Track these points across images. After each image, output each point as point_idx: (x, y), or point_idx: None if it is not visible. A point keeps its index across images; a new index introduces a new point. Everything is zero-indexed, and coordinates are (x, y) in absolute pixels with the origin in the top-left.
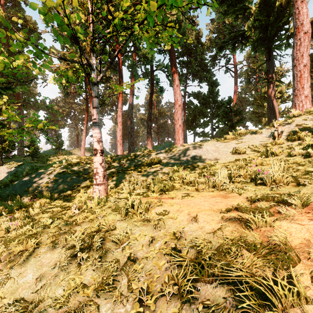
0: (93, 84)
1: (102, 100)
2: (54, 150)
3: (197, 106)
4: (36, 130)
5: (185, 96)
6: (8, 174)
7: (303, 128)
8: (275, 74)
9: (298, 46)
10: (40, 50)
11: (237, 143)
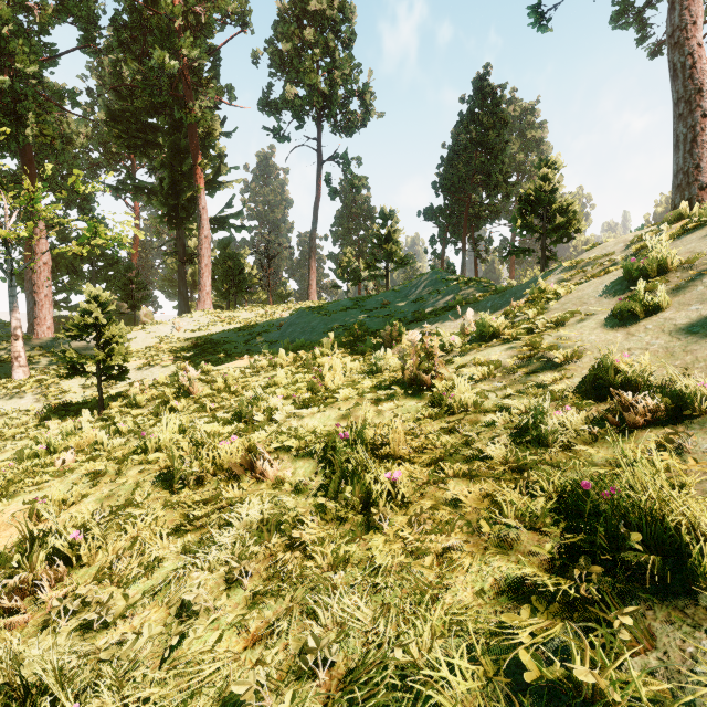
0: (12, 274)
1: None
2: None
3: (56, 248)
4: None
5: None
6: None
7: (197, 325)
8: (187, 255)
9: (201, 246)
10: None
11: (146, 333)
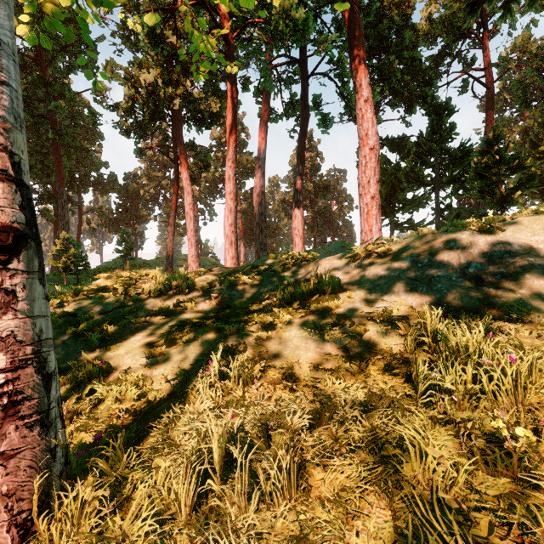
0: None
1: (203, 160)
2: (121, 260)
3: (399, 166)
4: (102, 227)
5: None
6: None
7: None
8: None
9: None
10: None
11: None
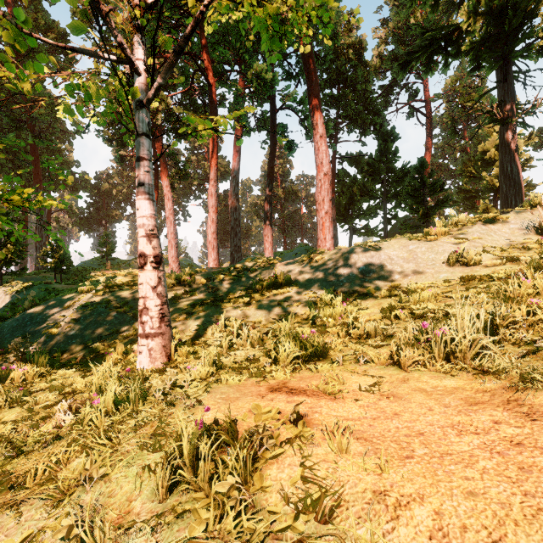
0: (138, 105)
1: (183, 169)
2: (99, 260)
3: (356, 179)
4: (72, 226)
5: (334, 160)
6: (4, 305)
7: None
8: (516, 109)
9: None
10: (14, 26)
11: (457, 242)
